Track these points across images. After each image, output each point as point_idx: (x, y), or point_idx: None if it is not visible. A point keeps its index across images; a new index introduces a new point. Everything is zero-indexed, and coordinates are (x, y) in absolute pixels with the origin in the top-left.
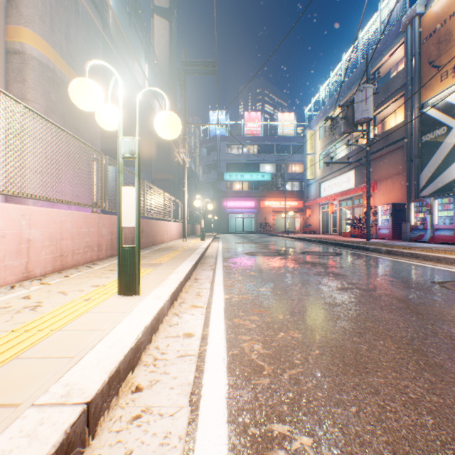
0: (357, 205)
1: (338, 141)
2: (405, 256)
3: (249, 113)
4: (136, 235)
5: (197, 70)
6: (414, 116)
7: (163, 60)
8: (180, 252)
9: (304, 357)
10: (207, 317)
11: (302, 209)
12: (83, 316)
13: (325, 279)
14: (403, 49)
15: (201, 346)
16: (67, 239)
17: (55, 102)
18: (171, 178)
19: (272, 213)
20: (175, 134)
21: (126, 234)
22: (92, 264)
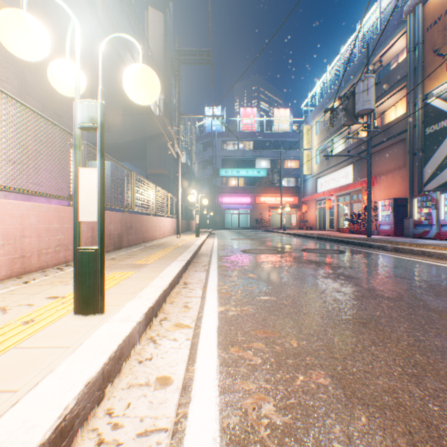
0: (356, 201)
1: (336, 136)
2: (416, 254)
3: (245, 109)
4: (99, 233)
5: (192, 59)
6: (417, 108)
7: (157, 53)
8: (171, 250)
9: (347, 434)
10: (194, 344)
11: (298, 205)
12: (2, 356)
13: (337, 284)
14: (405, 38)
15: (180, 406)
16: (30, 237)
17: (31, 84)
18: (166, 173)
19: (268, 209)
20: (150, 95)
21: (111, 231)
22: (65, 265)
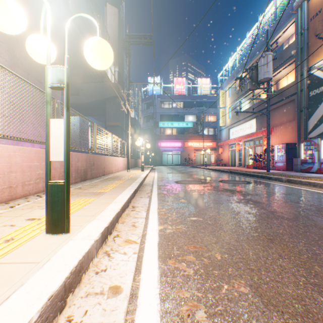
0: (258, 145)
1: (243, 98)
2: (304, 184)
3: (177, 78)
4: (65, 170)
5: (138, 41)
6: (303, 77)
7: (113, 37)
8: (123, 181)
9: None
10: (139, 257)
11: (215, 148)
12: None
13: (247, 207)
14: (294, 26)
15: (128, 313)
16: (16, 172)
17: (19, 58)
18: (120, 124)
19: (194, 151)
20: (106, 62)
21: (79, 167)
22: (43, 193)
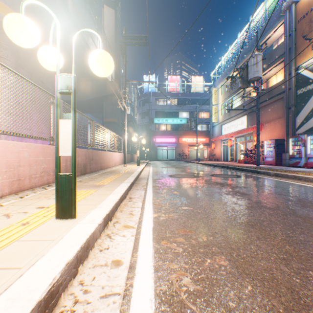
0: (249, 141)
1: (235, 95)
2: (290, 178)
3: (172, 76)
4: (72, 164)
5: (134, 42)
6: (291, 76)
7: (110, 38)
8: (120, 175)
9: (238, 296)
10: (136, 239)
11: (208, 143)
12: (9, 246)
13: (234, 198)
14: (283, 28)
15: (128, 279)
16: (24, 166)
17: (24, 60)
18: (116, 121)
19: (187, 146)
20: (107, 71)
21: (79, 162)
22: (47, 185)
